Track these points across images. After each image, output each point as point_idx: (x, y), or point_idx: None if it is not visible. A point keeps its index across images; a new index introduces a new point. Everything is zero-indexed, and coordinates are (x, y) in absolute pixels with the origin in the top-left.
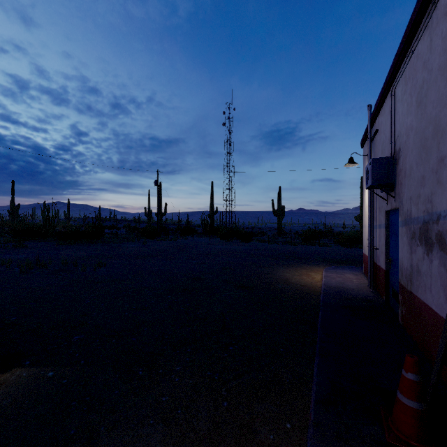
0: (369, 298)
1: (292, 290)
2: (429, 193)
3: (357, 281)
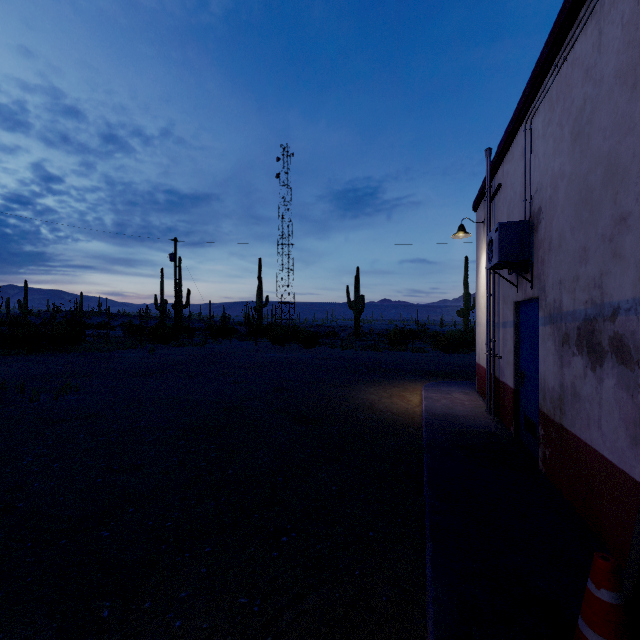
0: (490, 431)
1: (381, 421)
2: (596, 273)
3: (470, 404)
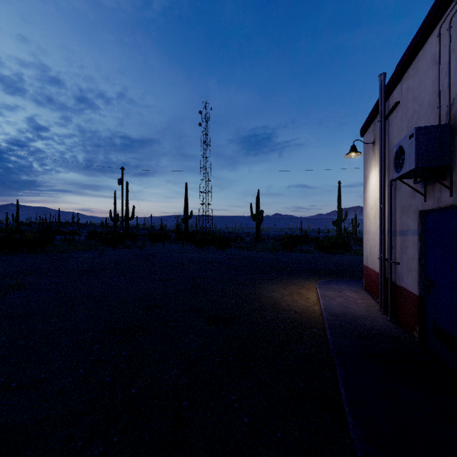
0: (392, 334)
1: (286, 322)
2: None
3: (363, 303)
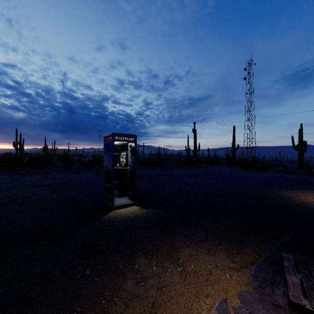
0: None
1: (292, 203)
2: None
3: None
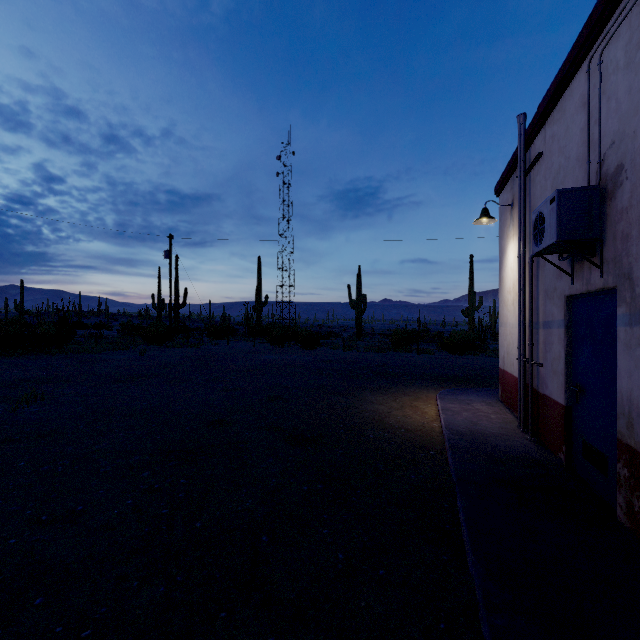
0: (532, 456)
1: (394, 442)
2: None
3: (497, 418)
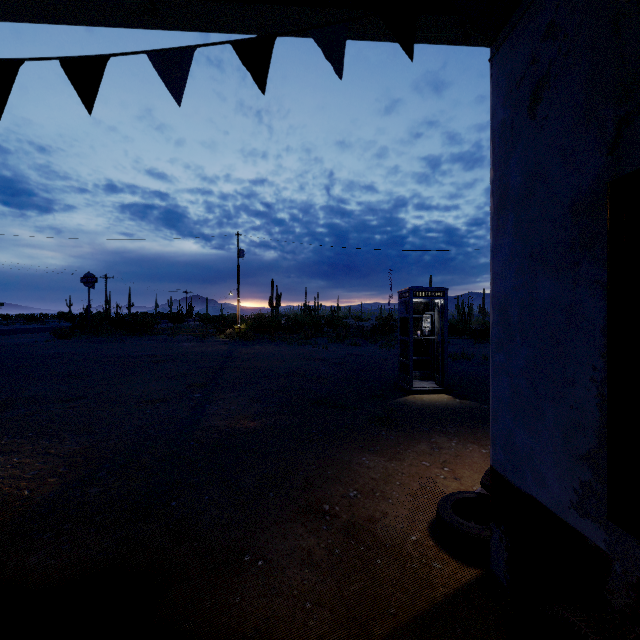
0: None
1: None
2: None
3: None
